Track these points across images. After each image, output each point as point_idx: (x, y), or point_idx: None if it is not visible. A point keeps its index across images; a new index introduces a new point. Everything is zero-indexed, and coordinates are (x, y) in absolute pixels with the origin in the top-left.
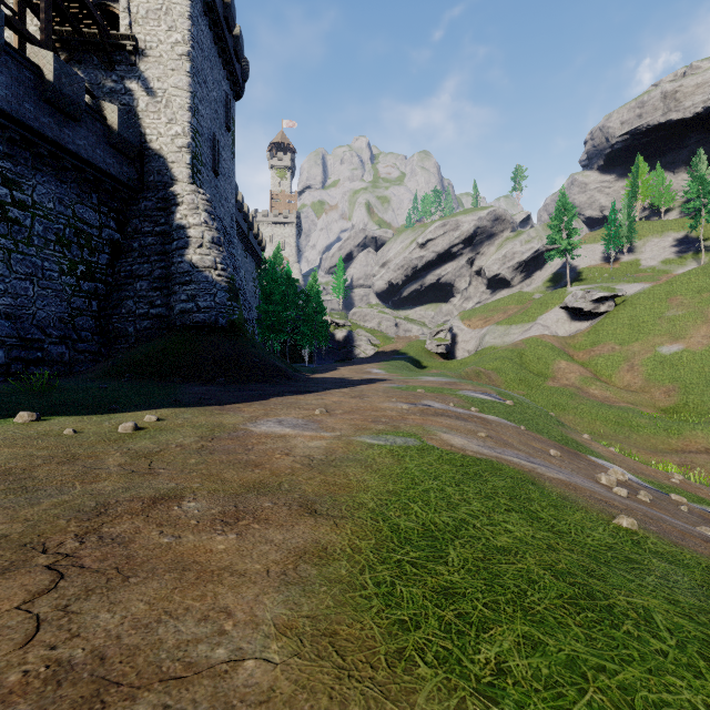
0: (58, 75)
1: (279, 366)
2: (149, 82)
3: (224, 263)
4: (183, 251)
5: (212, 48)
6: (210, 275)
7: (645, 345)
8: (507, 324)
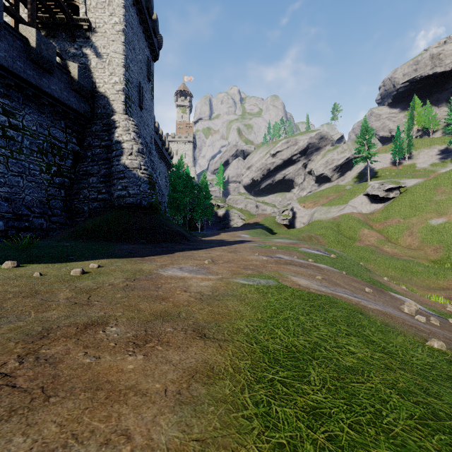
0: (38, 44)
1: (181, 232)
2: (98, 49)
3: (146, 165)
4: (119, 157)
5: (138, 27)
6: (136, 173)
7: (420, 219)
8: (329, 205)
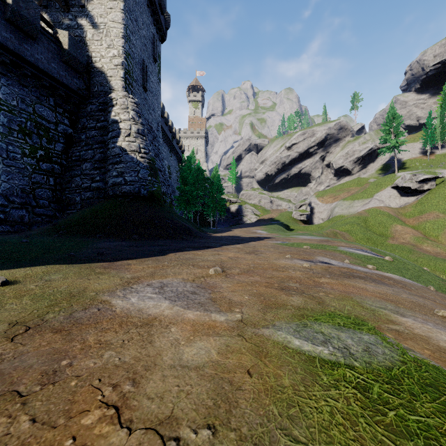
0: None
1: (186, 226)
2: (94, 18)
3: (146, 148)
4: (115, 139)
5: None
6: (135, 157)
7: None
8: (351, 199)
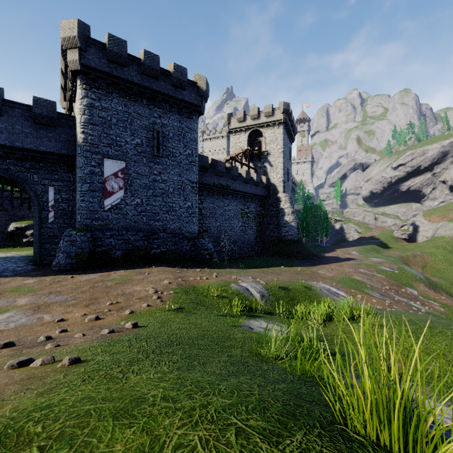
0: (257, 178)
1: (314, 253)
2: (271, 163)
3: (295, 219)
4: (283, 217)
5: (287, 139)
6: (292, 224)
7: None
8: None
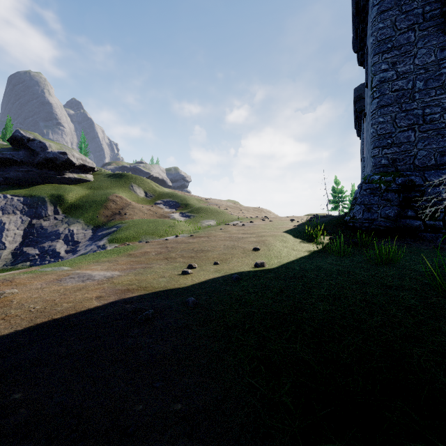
0: None
1: None
2: None
3: None
4: None
5: None
6: None
7: None
8: None
